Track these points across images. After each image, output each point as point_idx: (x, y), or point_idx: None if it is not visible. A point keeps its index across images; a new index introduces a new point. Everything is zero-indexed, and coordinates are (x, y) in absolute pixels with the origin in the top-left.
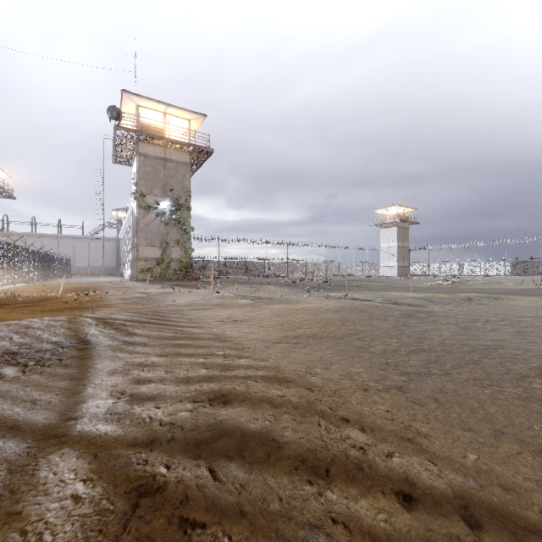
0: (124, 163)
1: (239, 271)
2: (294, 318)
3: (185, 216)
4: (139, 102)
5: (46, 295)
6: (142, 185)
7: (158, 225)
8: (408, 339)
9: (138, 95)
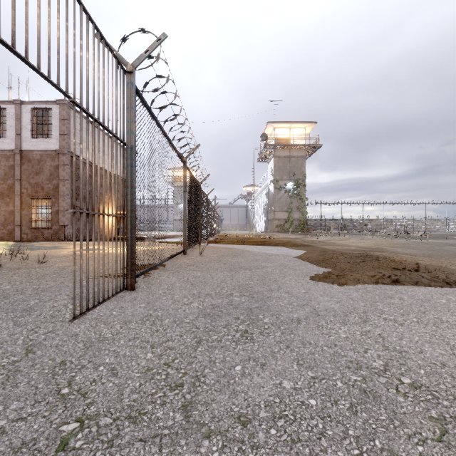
0: (262, 161)
1: (336, 227)
2: (380, 242)
3: (302, 191)
4: (275, 126)
5: (247, 237)
6: (277, 174)
7: (286, 198)
8: (432, 249)
9: (275, 122)
